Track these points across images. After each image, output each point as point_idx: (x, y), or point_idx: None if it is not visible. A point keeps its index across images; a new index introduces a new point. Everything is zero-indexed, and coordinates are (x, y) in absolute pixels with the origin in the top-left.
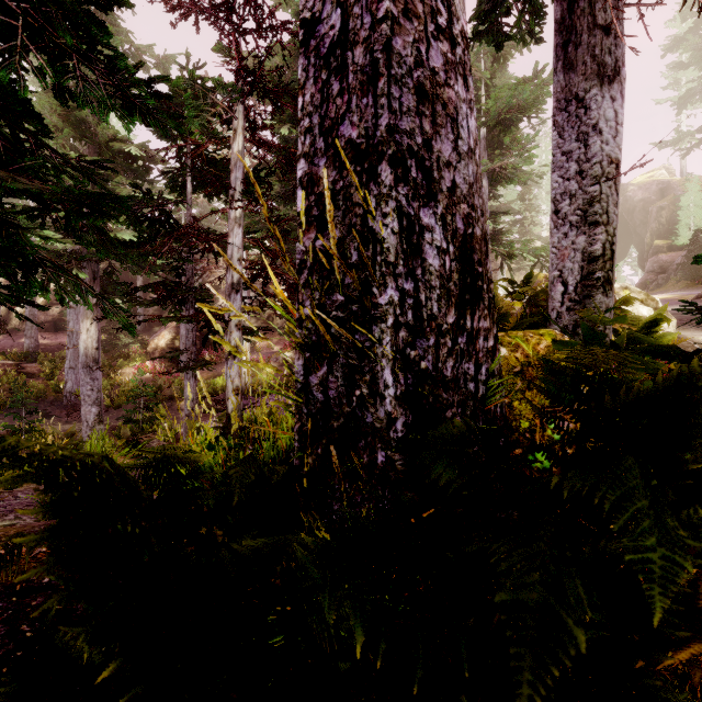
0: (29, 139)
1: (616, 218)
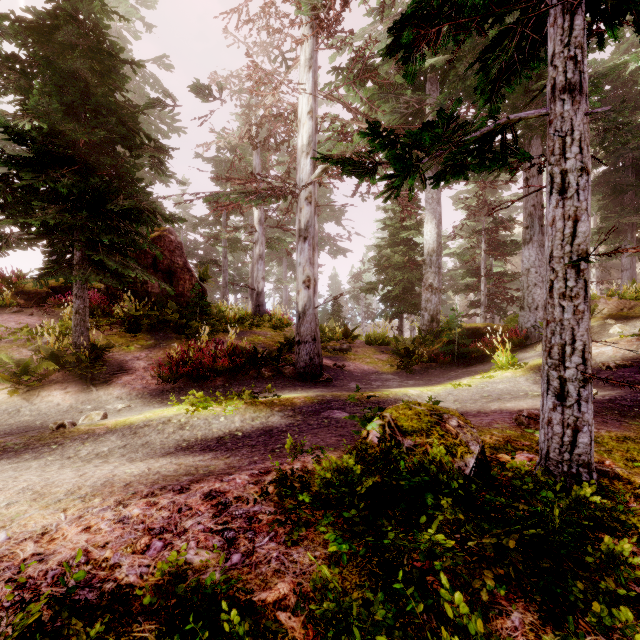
0: None
1: (526, 287)
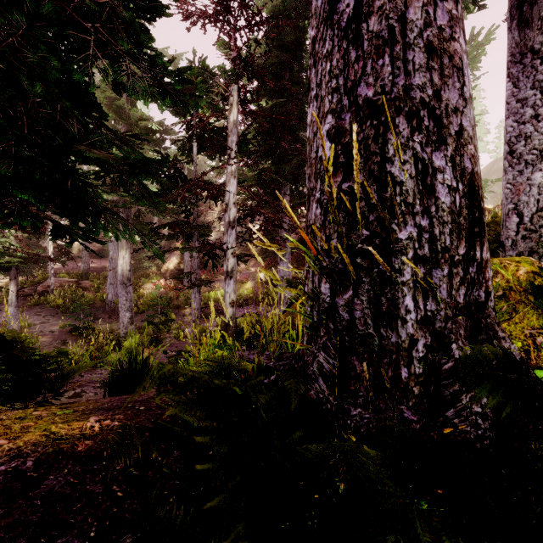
0: (92, 122)
1: None
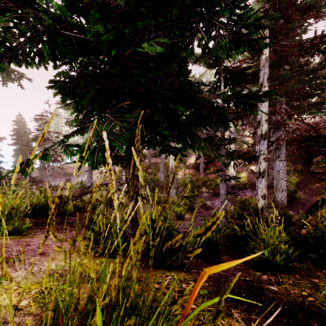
0: None
1: None
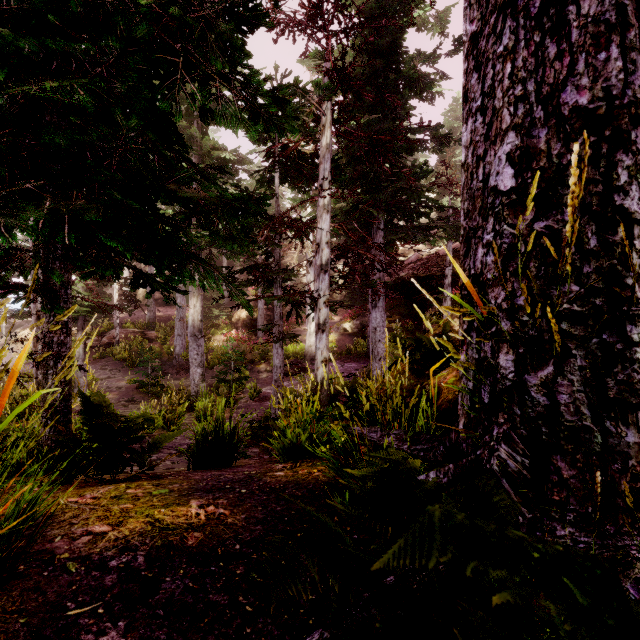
0: (172, 156)
1: None
